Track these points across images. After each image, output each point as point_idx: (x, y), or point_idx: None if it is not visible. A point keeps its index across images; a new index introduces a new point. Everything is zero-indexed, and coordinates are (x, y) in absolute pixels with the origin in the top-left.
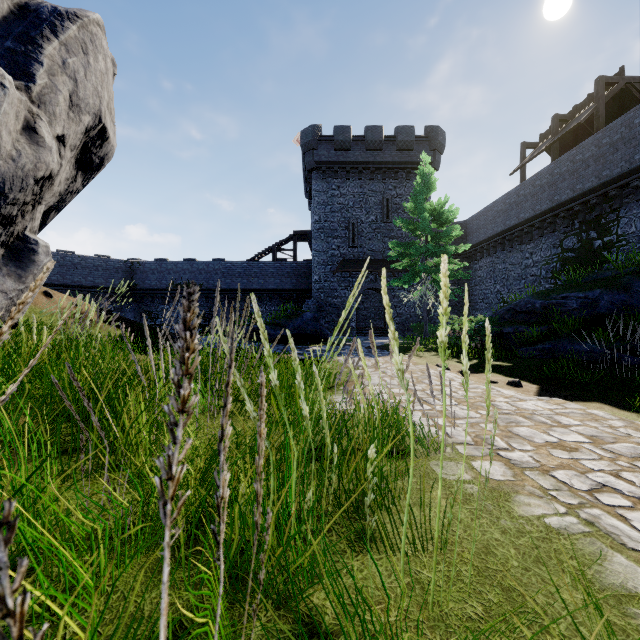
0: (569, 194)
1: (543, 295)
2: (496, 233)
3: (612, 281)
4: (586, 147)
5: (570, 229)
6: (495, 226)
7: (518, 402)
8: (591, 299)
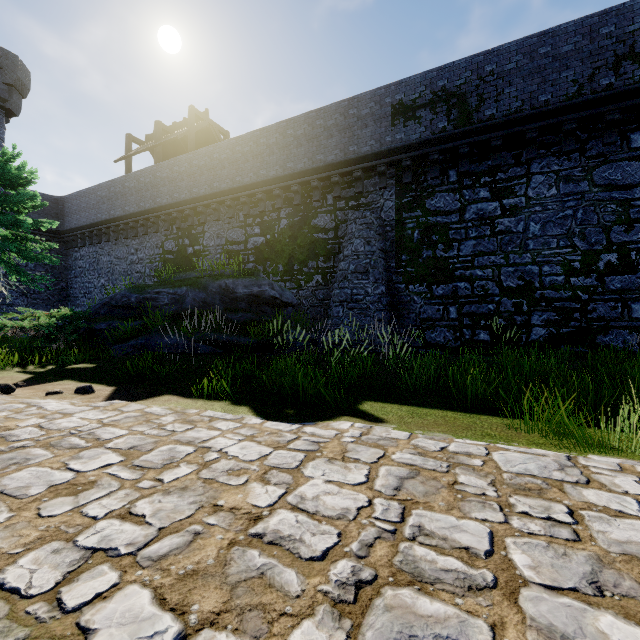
0: (169, 200)
1: (140, 289)
2: (100, 220)
3: (196, 281)
4: (182, 162)
5: (170, 233)
6: (99, 212)
7: (58, 420)
8: (180, 295)
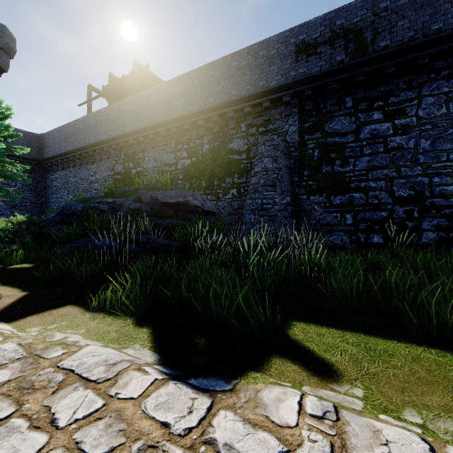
0: (118, 132)
1: (85, 200)
2: (68, 151)
3: (132, 193)
4: (127, 102)
5: (119, 158)
6: (68, 145)
7: None
8: (118, 205)
